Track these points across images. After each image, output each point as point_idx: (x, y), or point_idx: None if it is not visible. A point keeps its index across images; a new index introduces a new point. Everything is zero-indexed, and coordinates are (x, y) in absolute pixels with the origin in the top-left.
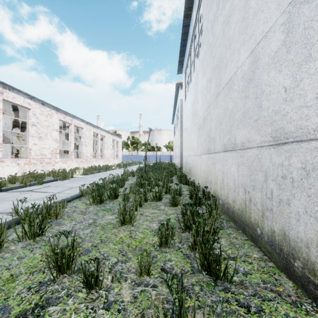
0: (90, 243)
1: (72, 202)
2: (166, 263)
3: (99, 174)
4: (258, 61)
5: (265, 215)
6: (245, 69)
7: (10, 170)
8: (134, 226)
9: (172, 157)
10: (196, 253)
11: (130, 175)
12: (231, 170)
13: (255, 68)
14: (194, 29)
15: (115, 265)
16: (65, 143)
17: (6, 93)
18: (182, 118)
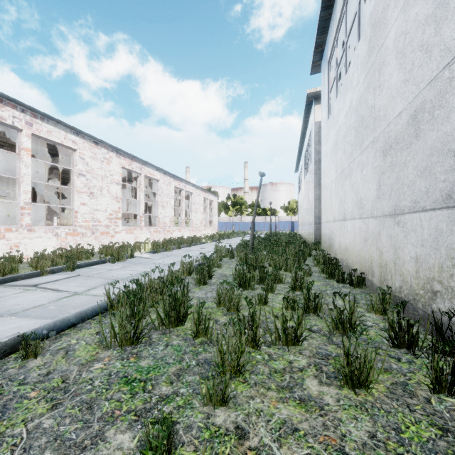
0: None
1: (76, 329)
2: None
3: (178, 252)
4: None
5: None
6: None
7: (44, 244)
8: None
9: (295, 224)
10: None
11: (227, 255)
12: None
13: None
14: None
15: None
16: None
17: (37, 124)
18: (318, 155)
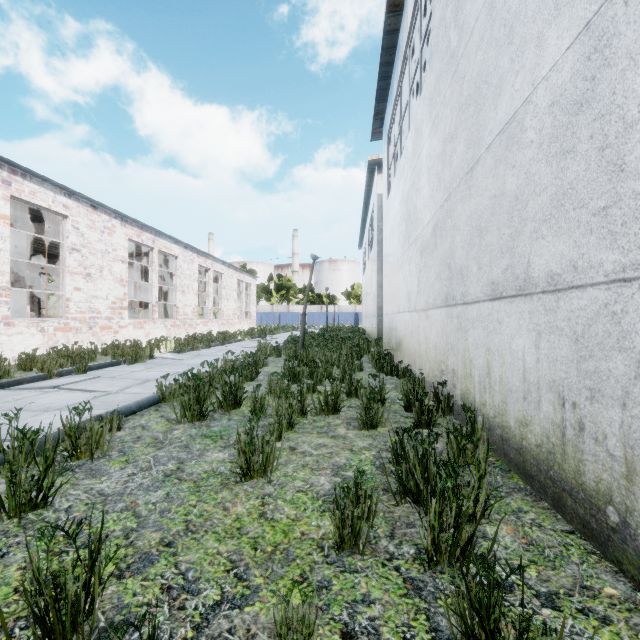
0: (158, 533)
1: (138, 415)
2: (356, 612)
3: (208, 351)
4: (611, 45)
5: (639, 477)
6: (563, 79)
7: (26, 343)
8: (274, 484)
9: (359, 316)
10: (437, 575)
11: (273, 354)
12: (515, 346)
13: (598, 68)
14: (409, 36)
15: (213, 613)
16: (145, 288)
17: (16, 183)
18: (381, 234)
